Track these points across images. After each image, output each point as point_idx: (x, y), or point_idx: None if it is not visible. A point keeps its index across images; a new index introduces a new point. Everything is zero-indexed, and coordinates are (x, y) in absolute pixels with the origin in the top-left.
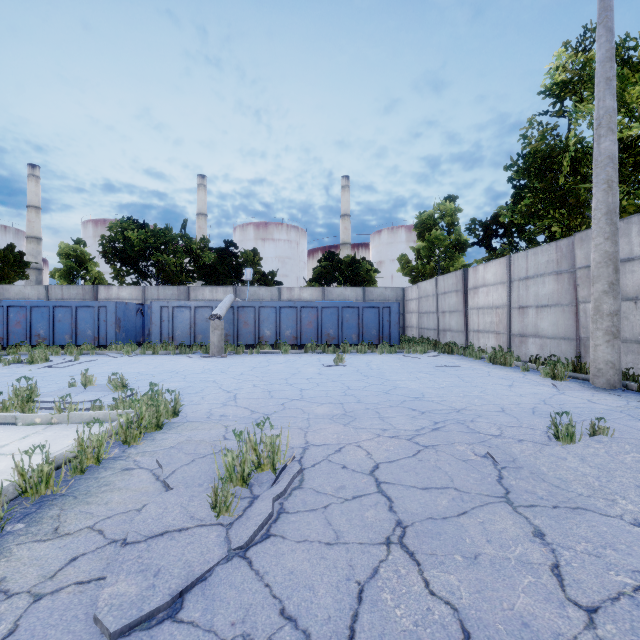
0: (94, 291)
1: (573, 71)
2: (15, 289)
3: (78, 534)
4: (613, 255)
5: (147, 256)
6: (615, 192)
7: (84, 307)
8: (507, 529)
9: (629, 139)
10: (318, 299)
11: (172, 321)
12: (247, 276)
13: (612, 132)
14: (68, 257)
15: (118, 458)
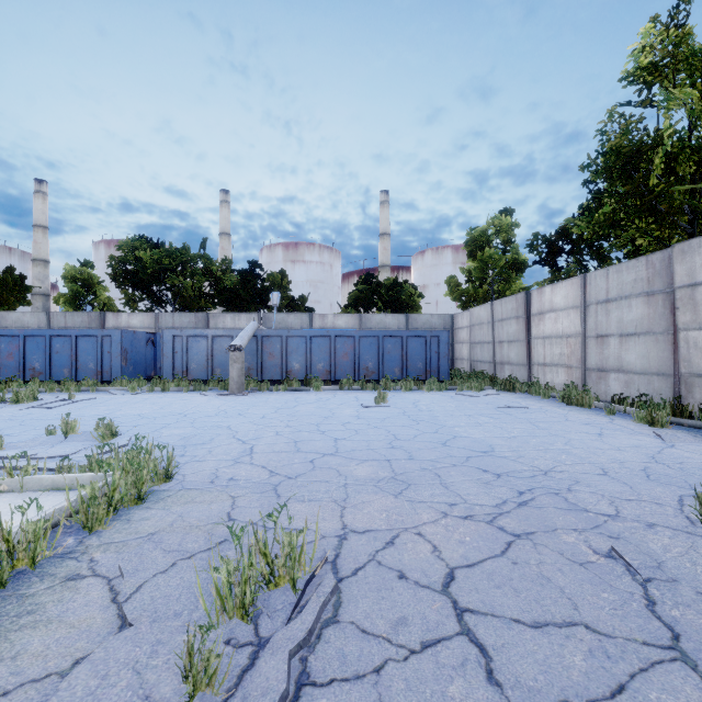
0: (101, 318)
1: (665, 49)
2: (13, 316)
3: None
4: None
5: (161, 279)
6: None
7: (85, 336)
8: None
9: None
10: (355, 327)
11: (186, 352)
12: (274, 301)
13: None
14: (74, 281)
15: (68, 555)
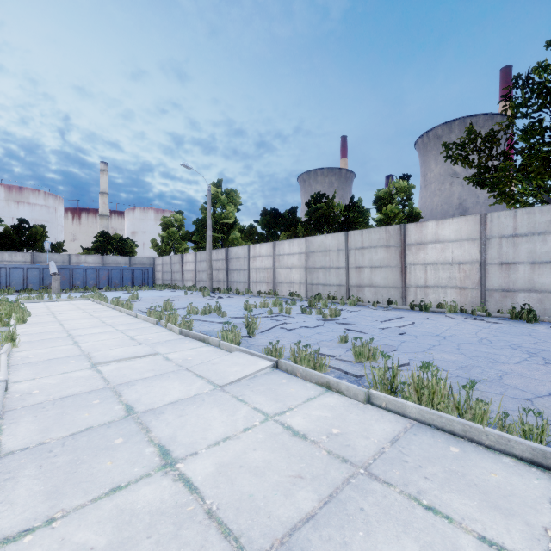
0: None
1: (213, 196)
2: None
3: None
4: (210, 260)
5: None
6: (211, 244)
7: None
8: (170, 299)
9: (226, 222)
10: (99, 263)
11: (9, 276)
12: (47, 247)
13: (210, 230)
14: None
15: None
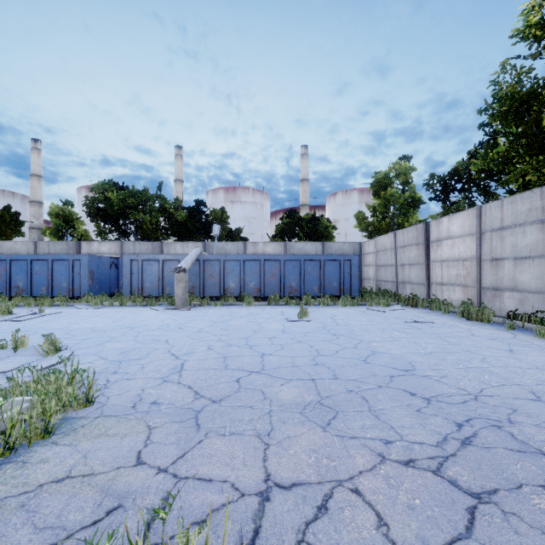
0: (77, 246)
1: None
2: (7, 245)
3: None
4: None
5: (126, 215)
6: None
7: (59, 260)
8: None
9: None
10: (280, 253)
11: (141, 274)
12: (215, 232)
13: None
14: (58, 216)
15: None
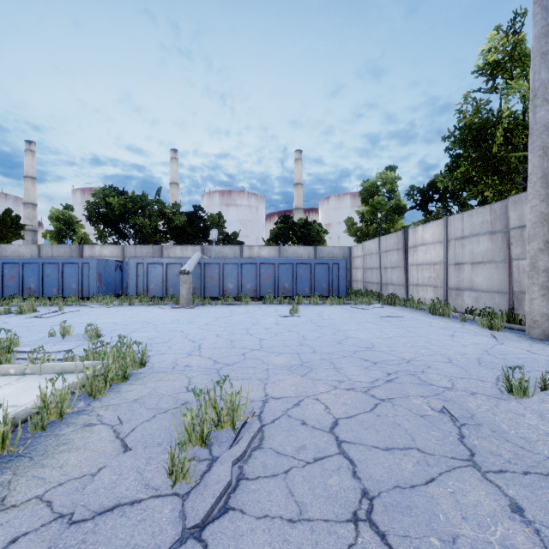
0: (80, 250)
1: (505, 51)
2: (11, 248)
3: (24, 506)
4: (548, 216)
5: (126, 219)
6: None
7: (69, 264)
8: (481, 502)
9: None
10: (275, 256)
11: (147, 276)
12: (213, 236)
13: (547, 102)
14: (58, 220)
15: (82, 412)
